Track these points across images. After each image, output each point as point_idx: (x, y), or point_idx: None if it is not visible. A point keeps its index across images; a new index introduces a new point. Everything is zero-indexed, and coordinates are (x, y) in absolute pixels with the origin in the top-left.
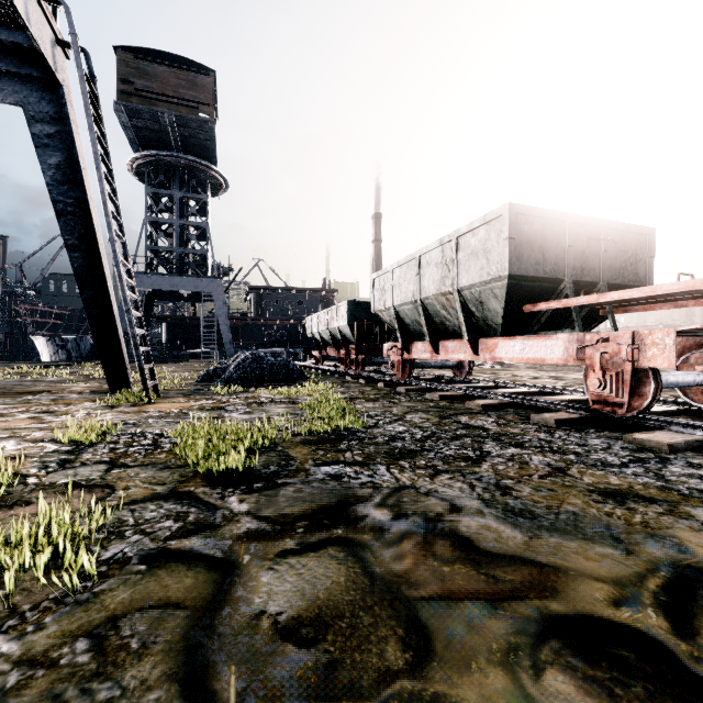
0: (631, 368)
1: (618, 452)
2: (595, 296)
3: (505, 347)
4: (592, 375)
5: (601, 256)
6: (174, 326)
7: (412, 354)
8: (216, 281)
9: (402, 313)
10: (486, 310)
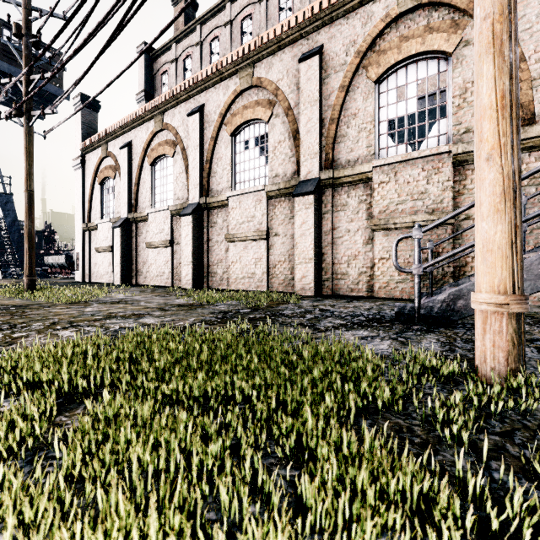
0: None
1: None
2: None
3: None
4: None
5: None
6: None
7: None
8: None
9: None
10: None
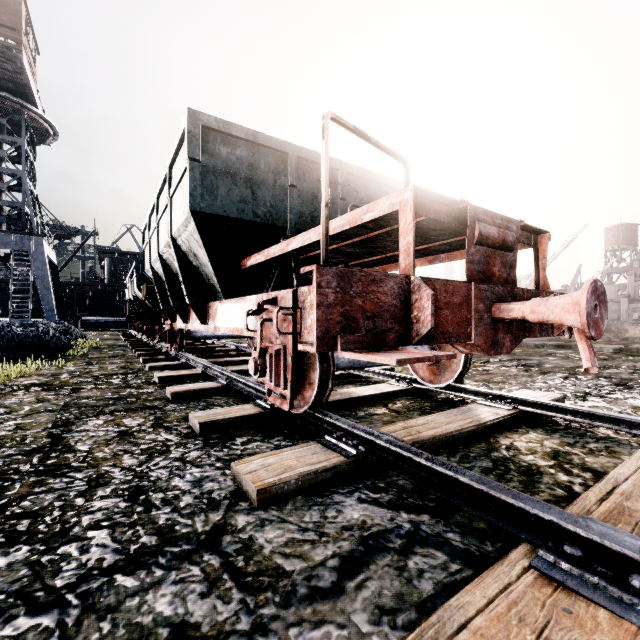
0: (292, 344)
1: (166, 514)
2: (286, 242)
3: (221, 314)
4: (253, 353)
5: (339, 205)
6: (0, 291)
7: (177, 322)
8: (35, 239)
9: (160, 273)
10: (202, 265)
